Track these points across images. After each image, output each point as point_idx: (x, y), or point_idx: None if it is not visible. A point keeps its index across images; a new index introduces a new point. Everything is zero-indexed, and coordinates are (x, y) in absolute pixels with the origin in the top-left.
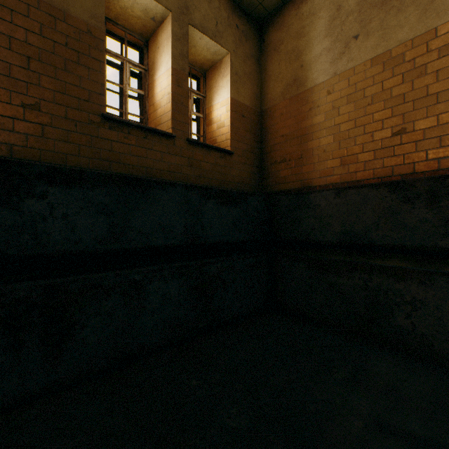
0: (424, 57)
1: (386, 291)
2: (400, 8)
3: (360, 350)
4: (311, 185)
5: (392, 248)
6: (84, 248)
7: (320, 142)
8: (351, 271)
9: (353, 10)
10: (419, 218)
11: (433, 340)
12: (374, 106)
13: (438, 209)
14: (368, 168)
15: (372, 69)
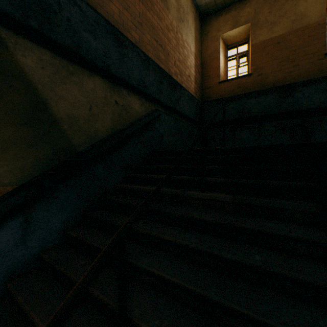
0: None
1: None
2: None
3: None
4: None
5: None
6: (315, 107)
7: None
8: None
9: None
10: None
11: None
12: None
13: None
14: None
15: None
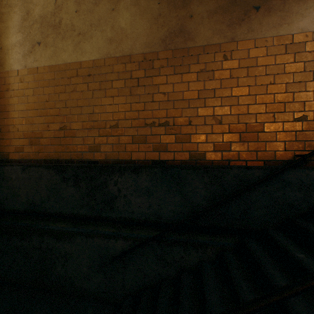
0: (76, 79)
1: (52, 249)
2: (64, 36)
3: (19, 310)
4: (9, 158)
5: (57, 215)
6: None
7: (16, 122)
8: (32, 235)
9: (37, 21)
10: (70, 193)
11: (75, 280)
12: (50, 104)
13: (80, 188)
14: (47, 150)
15: (49, 74)
